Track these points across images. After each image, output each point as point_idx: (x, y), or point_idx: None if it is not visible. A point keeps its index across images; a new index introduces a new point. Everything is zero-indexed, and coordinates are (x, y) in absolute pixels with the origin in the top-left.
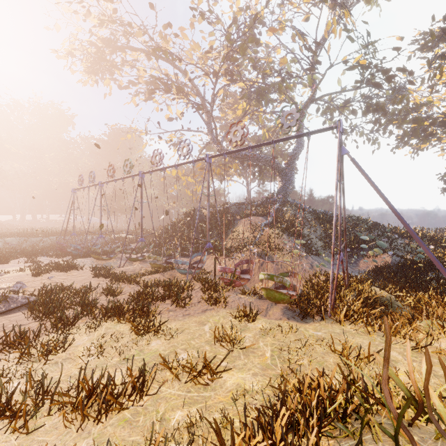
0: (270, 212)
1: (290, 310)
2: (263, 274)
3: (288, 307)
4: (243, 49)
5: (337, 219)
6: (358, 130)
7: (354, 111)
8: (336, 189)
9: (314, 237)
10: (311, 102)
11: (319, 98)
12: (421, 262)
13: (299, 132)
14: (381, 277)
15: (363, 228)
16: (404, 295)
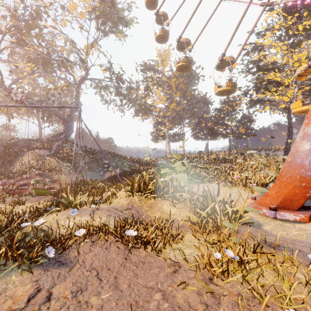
0: (53, 147)
1: (52, 198)
2: (33, 180)
3: (51, 198)
4: (28, 29)
5: (98, 152)
6: (114, 103)
7: (111, 92)
8: (76, 137)
9: (82, 162)
10: (84, 80)
11: (89, 79)
12: (129, 171)
13: (76, 96)
14: (112, 180)
15: (109, 157)
16: (112, 184)
